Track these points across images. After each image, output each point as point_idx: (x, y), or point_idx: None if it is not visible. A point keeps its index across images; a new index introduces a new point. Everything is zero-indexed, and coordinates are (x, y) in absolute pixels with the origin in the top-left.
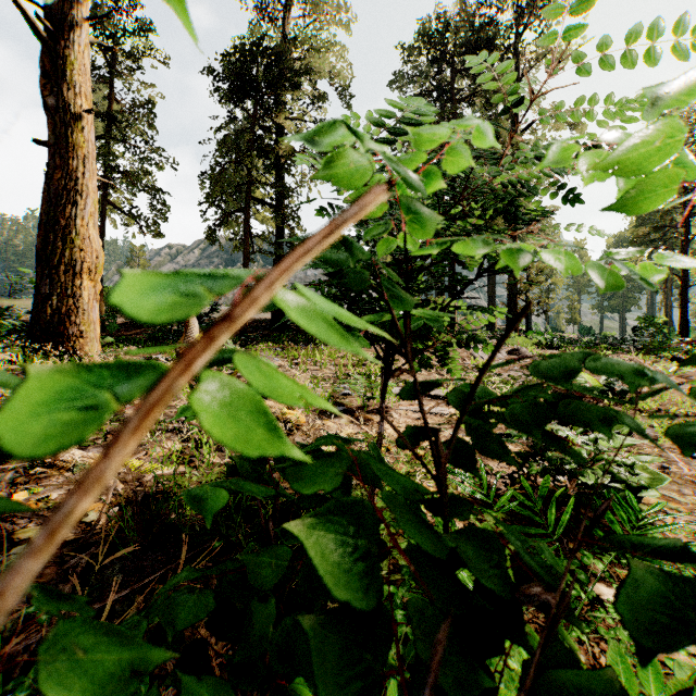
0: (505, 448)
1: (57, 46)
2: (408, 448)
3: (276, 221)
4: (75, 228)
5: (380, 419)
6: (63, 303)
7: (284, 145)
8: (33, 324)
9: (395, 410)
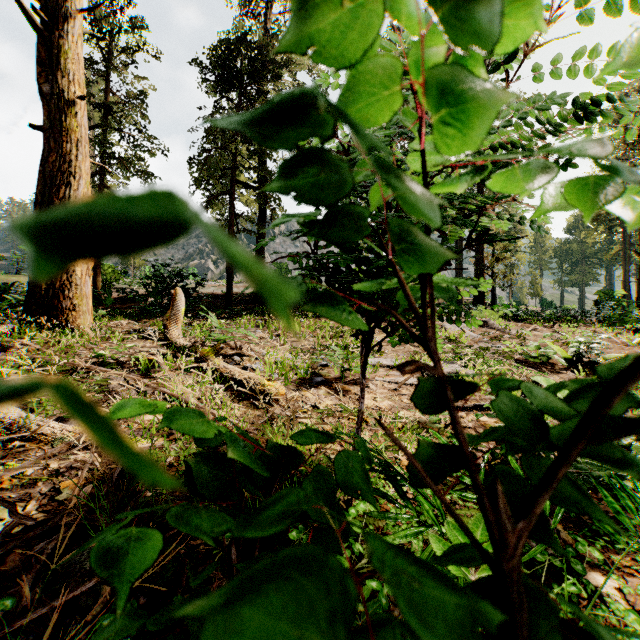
0: (578, 485)
1: (51, 36)
2: (433, 491)
3: (259, 202)
4: None
5: (360, 395)
6: (57, 279)
7: None
8: (29, 298)
9: (371, 381)
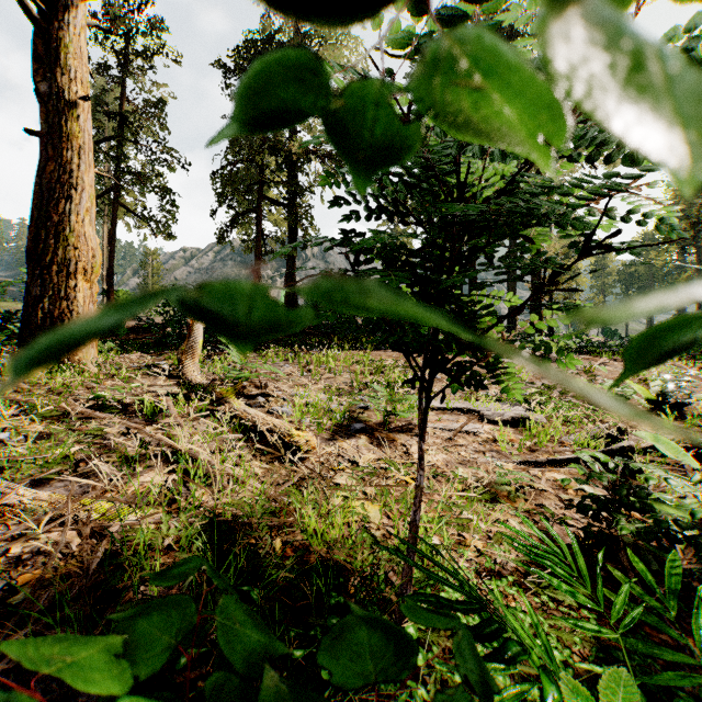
0: None
1: (50, 27)
2: None
3: (289, 221)
4: (69, 225)
5: (419, 465)
6: (56, 306)
7: (297, 141)
8: (23, 329)
9: None
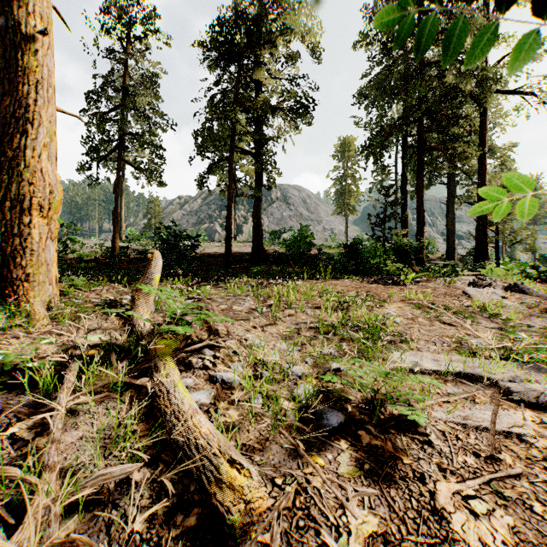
0: None
1: None
2: None
3: (256, 167)
4: (24, 160)
5: None
6: (9, 243)
7: (262, 97)
8: None
9: (432, 425)
